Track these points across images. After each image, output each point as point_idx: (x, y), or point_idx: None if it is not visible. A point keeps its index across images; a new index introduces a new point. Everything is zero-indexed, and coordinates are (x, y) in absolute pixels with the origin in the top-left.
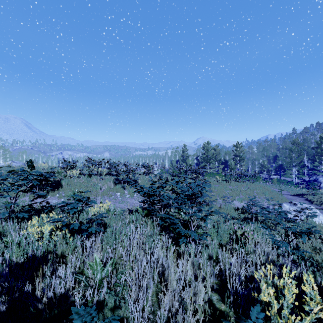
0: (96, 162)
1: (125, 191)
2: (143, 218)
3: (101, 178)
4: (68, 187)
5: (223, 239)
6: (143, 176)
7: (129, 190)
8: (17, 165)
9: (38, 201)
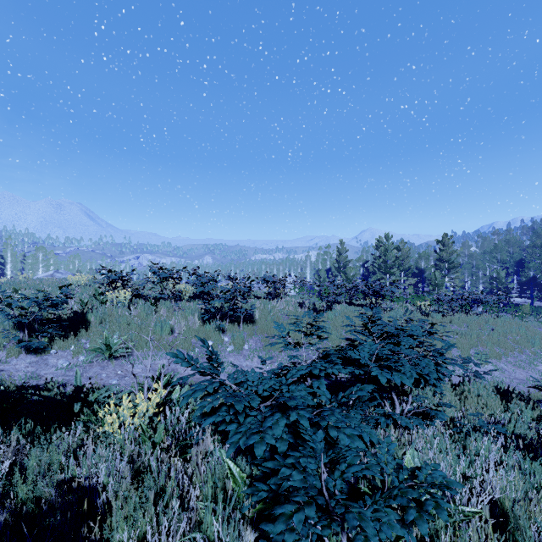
0: (168, 274)
1: (225, 336)
2: (245, 530)
3: (178, 306)
4: (103, 329)
5: None
6: (265, 303)
7: (234, 335)
8: (62, 277)
9: (27, 361)
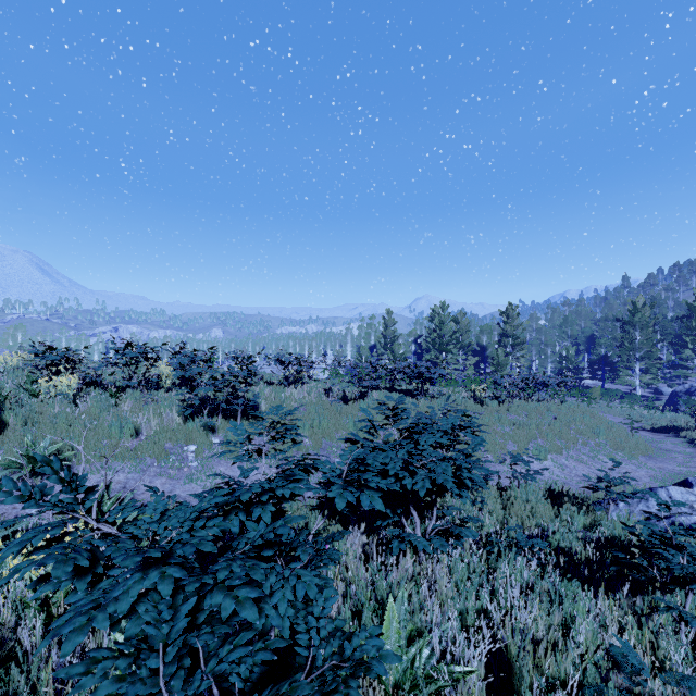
0: (138, 352)
1: (215, 437)
2: None
3: (152, 398)
4: (28, 433)
5: None
6: (279, 390)
7: (228, 436)
8: None
9: None
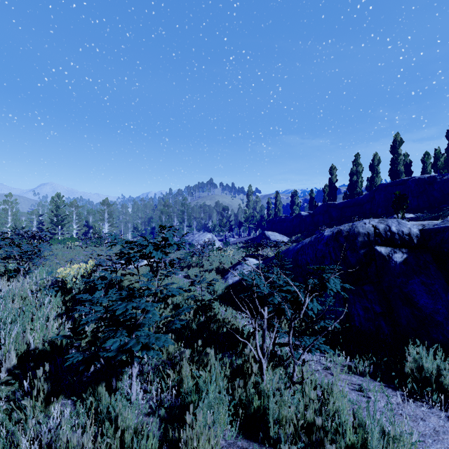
0: None
1: None
2: None
3: None
4: None
5: (52, 275)
6: None
7: None
8: None
9: None
